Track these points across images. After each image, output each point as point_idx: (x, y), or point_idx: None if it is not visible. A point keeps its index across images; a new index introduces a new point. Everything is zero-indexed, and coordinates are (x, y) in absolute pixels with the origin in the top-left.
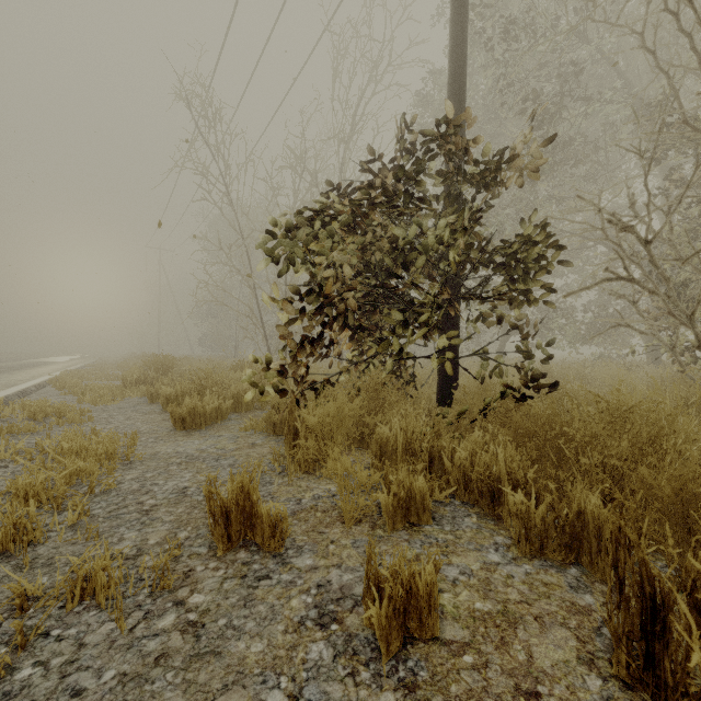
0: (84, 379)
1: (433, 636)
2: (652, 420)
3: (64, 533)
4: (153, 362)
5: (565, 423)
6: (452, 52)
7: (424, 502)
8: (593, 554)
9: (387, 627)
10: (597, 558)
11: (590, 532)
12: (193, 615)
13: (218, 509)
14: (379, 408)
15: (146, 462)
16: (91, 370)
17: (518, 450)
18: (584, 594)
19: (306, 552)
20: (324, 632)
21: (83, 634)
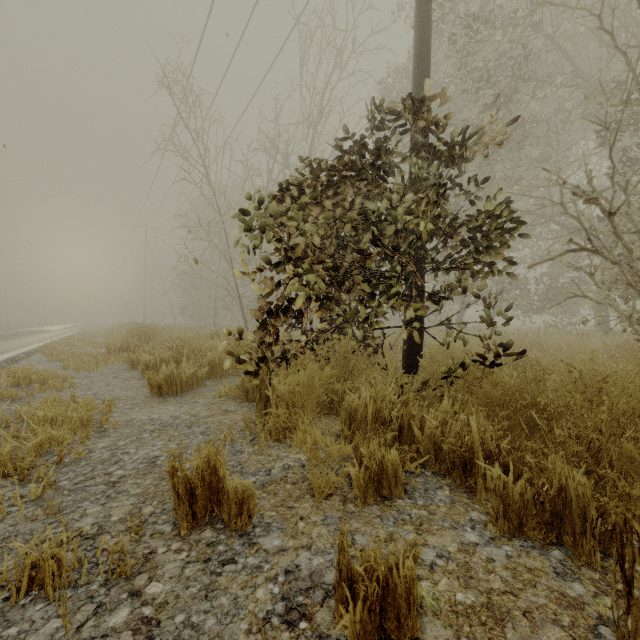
0: (73, 346)
1: (412, 638)
2: (629, 390)
3: (25, 508)
4: (136, 330)
5: (536, 392)
6: (417, 35)
7: (396, 475)
8: (577, 536)
9: (362, 633)
10: (583, 540)
11: (575, 512)
12: (148, 609)
13: (182, 486)
14: (348, 375)
15: (119, 430)
16: (80, 338)
17: (490, 420)
18: (572, 582)
19: (274, 531)
20: (292, 632)
21: (24, 635)
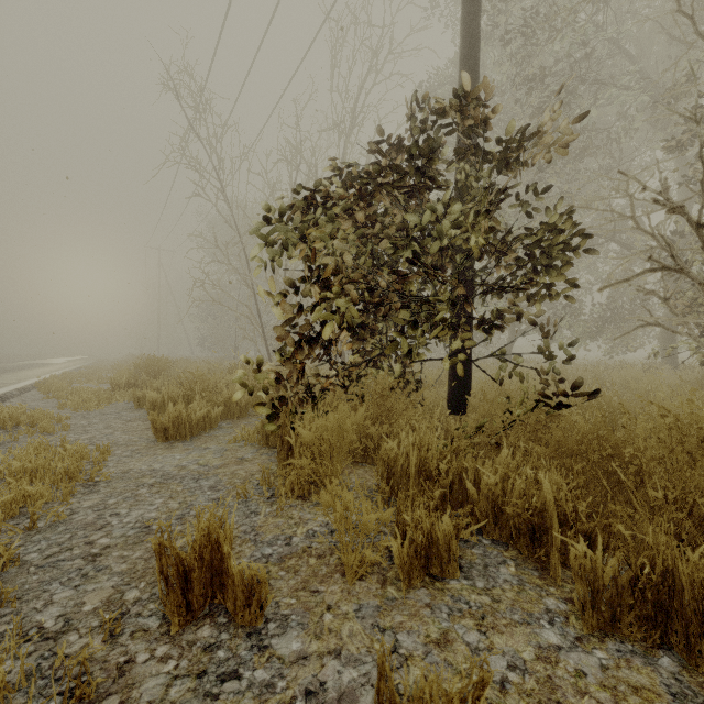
0: (75, 382)
1: None
2: None
3: None
4: (145, 364)
5: (618, 441)
6: (465, 24)
7: (449, 549)
8: (695, 639)
9: None
10: (703, 646)
11: (690, 607)
12: None
13: (173, 569)
14: (385, 417)
15: (112, 483)
16: (84, 372)
17: (563, 477)
18: None
19: (292, 627)
20: None
21: None
